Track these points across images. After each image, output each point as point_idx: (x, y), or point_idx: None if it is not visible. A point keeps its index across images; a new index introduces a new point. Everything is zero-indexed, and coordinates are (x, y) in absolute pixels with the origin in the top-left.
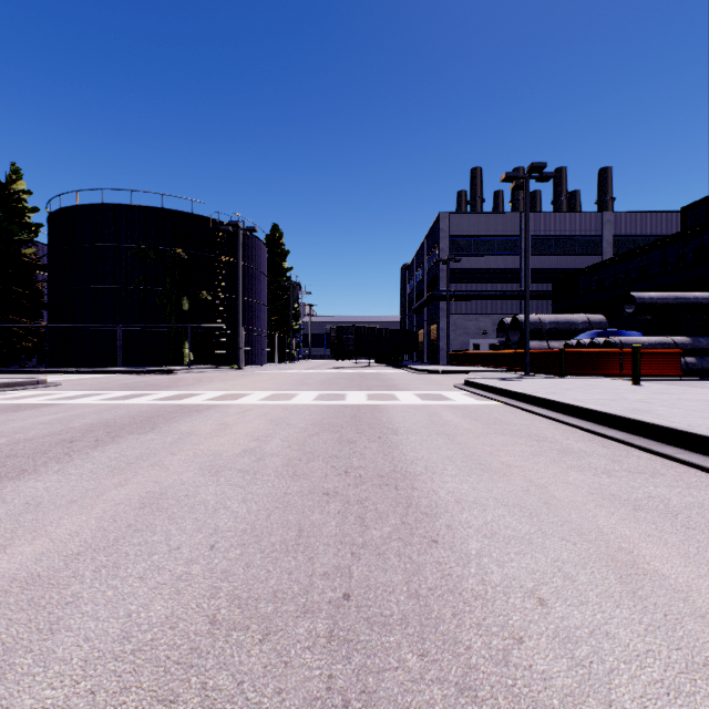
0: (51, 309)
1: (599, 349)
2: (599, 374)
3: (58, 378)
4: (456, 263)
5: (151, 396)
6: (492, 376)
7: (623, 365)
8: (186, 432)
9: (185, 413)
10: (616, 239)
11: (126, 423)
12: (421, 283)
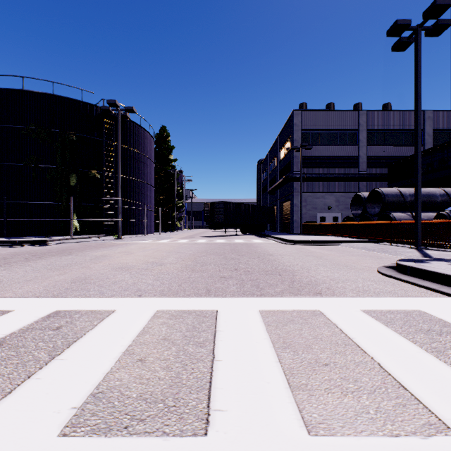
0: None
1: None
2: None
3: None
4: (307, 151)
5: None
6: (380, 249)
7: None
8: None
9: None
10: (435, 133)
11: None
12: (274, 171)
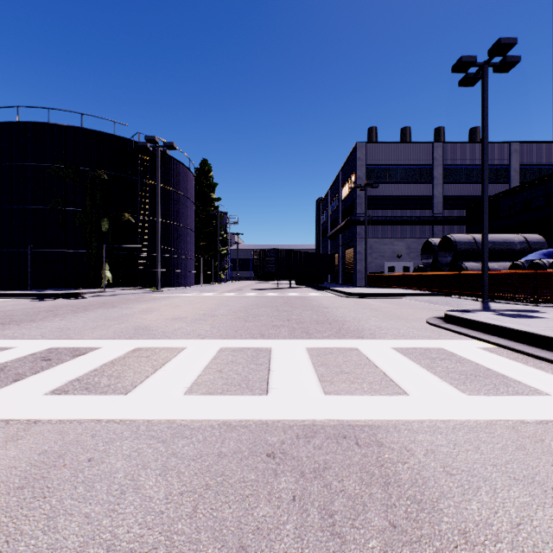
0: None
1: None
2: None
3: None
4: (373, 190)
5: None
6: (444, 302)
7: None
8: None
9: None
10: (522, 168)
11: None
12: (336, 212)
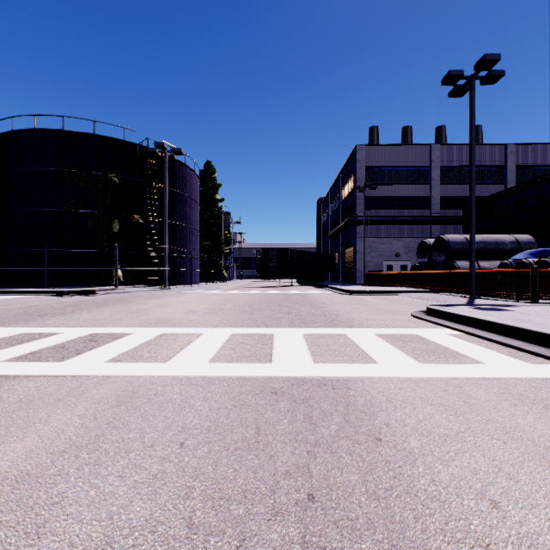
0: None
1: None
2: None
3: None
4: (371, 191)
5: None
6: (433, 298)
7: None
8: None
9: None
10: (518, 169)
11: None
12: (336, 212)
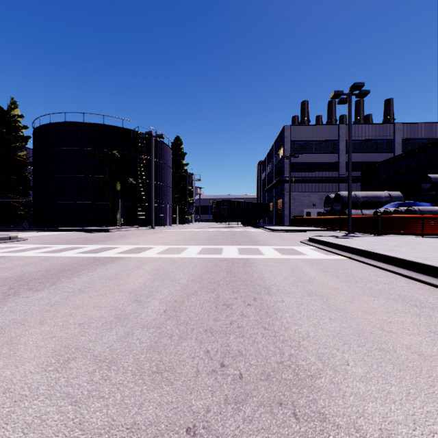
0: (35, 190)
1: (405, 215)
2: (406, 233)
3: (31, 234)
4: (295, 158)
5: (79, 249)
6: (324, 234)
7: (423, 226)
8: (78, 289)
9: (92, 266)
10: (404, 141)
11: (36, 277)
12: (271, 172)
